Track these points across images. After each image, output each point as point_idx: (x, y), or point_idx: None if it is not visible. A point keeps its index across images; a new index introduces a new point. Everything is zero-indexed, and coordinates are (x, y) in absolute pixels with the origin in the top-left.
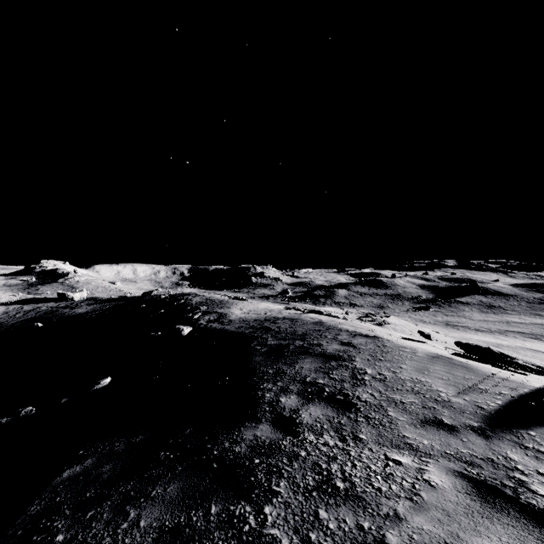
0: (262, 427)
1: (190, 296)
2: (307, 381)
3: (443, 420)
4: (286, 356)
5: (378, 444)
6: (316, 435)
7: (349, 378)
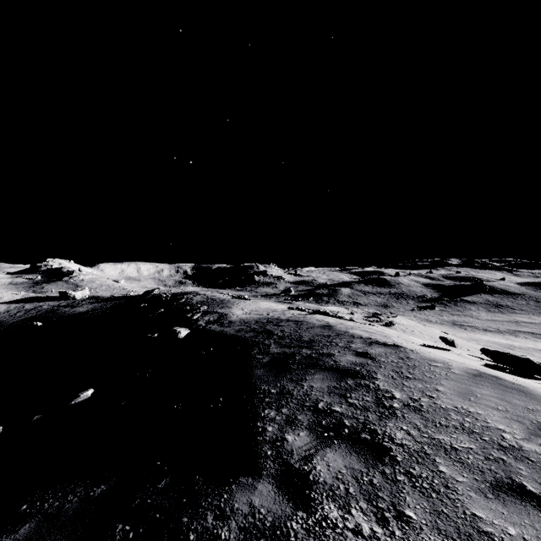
0: (261, 487)
1: (191, 295)
2: (319, 408)
3: (524, 484)
4: (292, 370)
5: (438, 531)
6: (340, 509)
7: (374, 405)
